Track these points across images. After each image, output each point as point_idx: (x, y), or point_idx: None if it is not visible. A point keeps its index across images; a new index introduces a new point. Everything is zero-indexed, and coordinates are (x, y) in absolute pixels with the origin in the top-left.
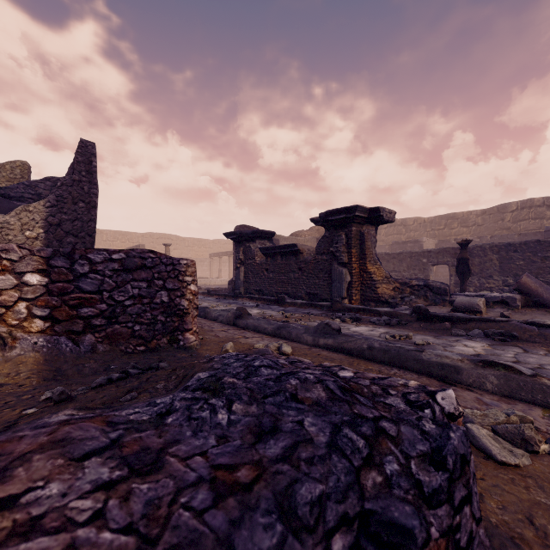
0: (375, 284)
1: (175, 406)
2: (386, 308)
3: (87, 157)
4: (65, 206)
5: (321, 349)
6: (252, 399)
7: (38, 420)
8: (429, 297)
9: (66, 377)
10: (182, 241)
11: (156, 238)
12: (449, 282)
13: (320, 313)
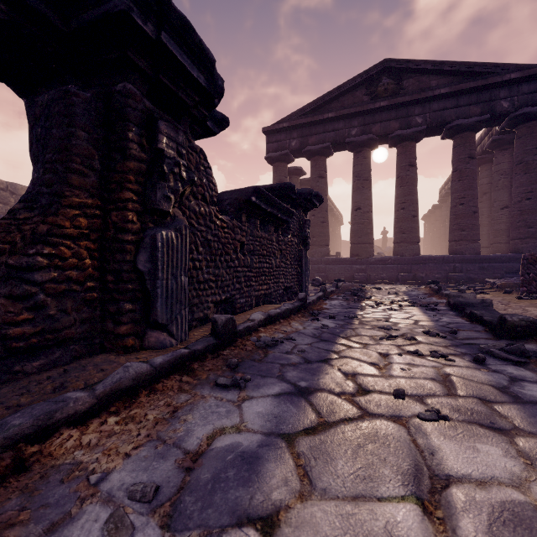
0: None
1: None
2: (330, 288)
3: None
4: None
5: None
6: None
7: None
8: None
9: None
10: None
11: None
12: None
13: (346, 300)
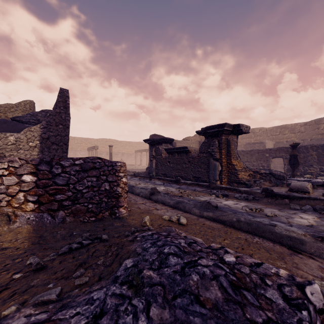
0: (237, 172)
1: (107, 305)
2: (244, 188)
3: (64, 98)
4: (51, 127)
5: (205, 219)
6: (165, 301)
7: (4, 320)
8: (272, 181)
9: (46, 241)
10: (119, 143)
11: (105, 141)
12: (282, 168)
13: (202, 190)
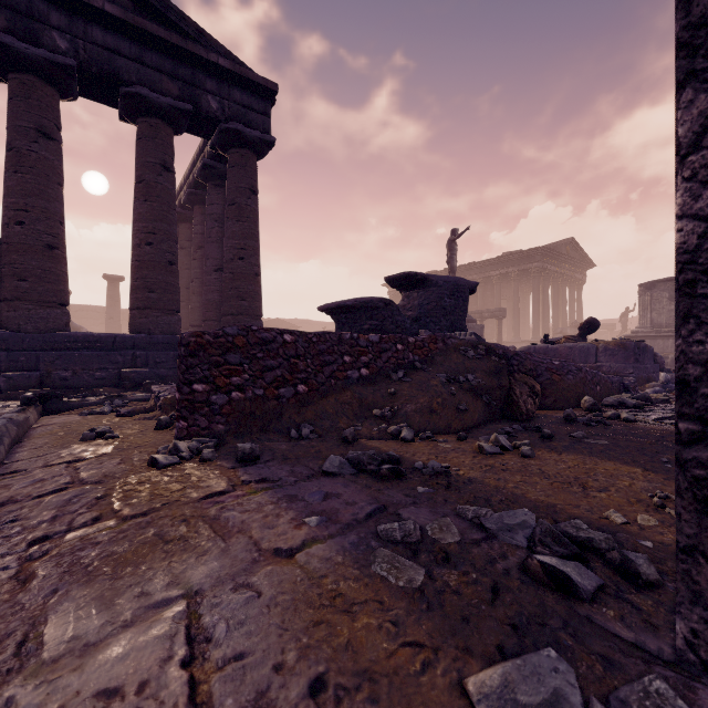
0: None
1: None
2: None
3: None
4: None
5: (20, 449)
6: None
7: None
8: None
9: None
10: None
11: None
12: None
13: None
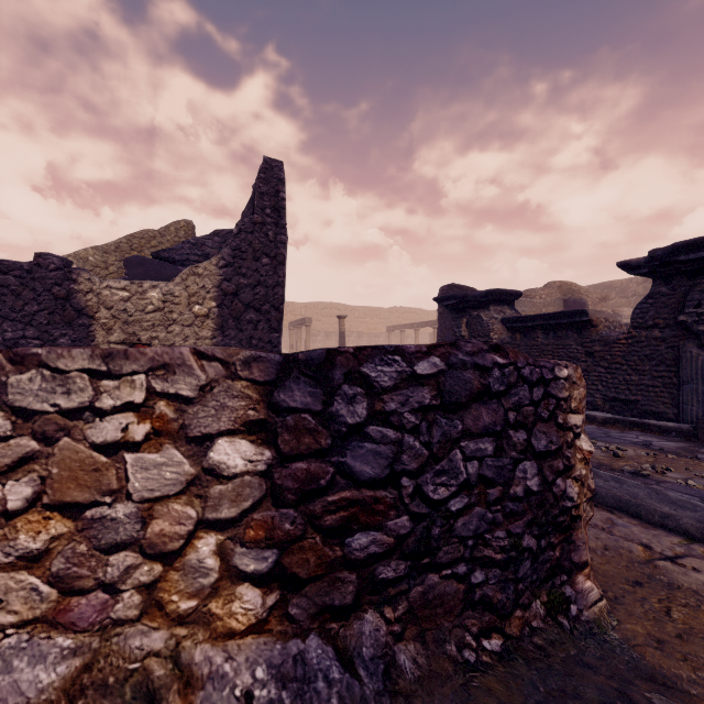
0: None
1: None
2: None
3: (272, 185)
4: (244, 264)
5: None
6: None
7: None
8: None
9: None
10: (351, 312)
11: (321, 308)
12: None
13: (678, 447)
